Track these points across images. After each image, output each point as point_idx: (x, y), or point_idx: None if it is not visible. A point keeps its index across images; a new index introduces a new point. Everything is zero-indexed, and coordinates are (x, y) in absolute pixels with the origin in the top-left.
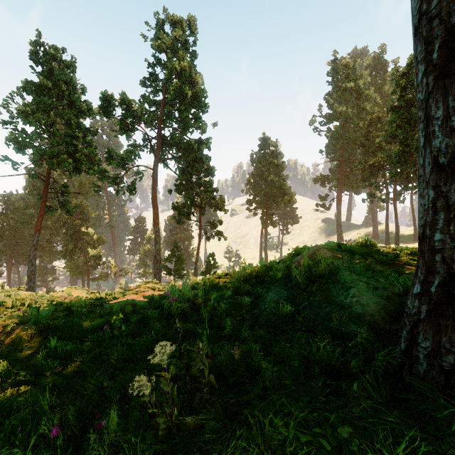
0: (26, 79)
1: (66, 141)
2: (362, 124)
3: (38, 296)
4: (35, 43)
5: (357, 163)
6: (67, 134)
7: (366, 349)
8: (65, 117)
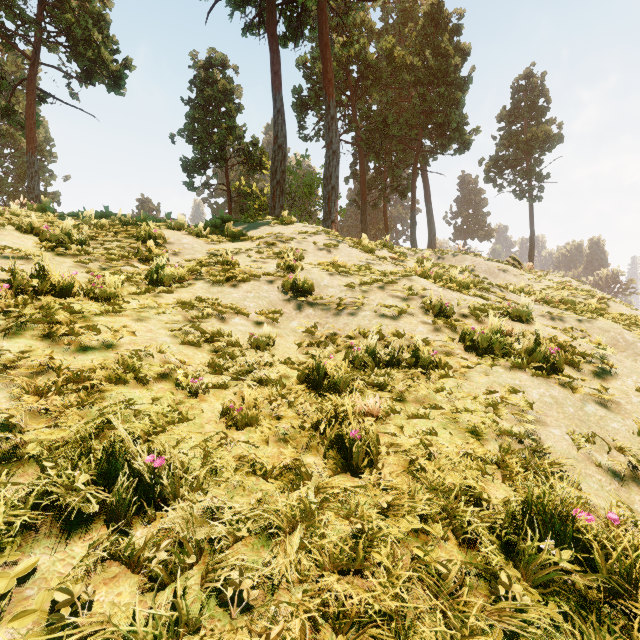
0: None
1: None
2: None
3: None
4: None
5: None
6: None
7: None
8: None
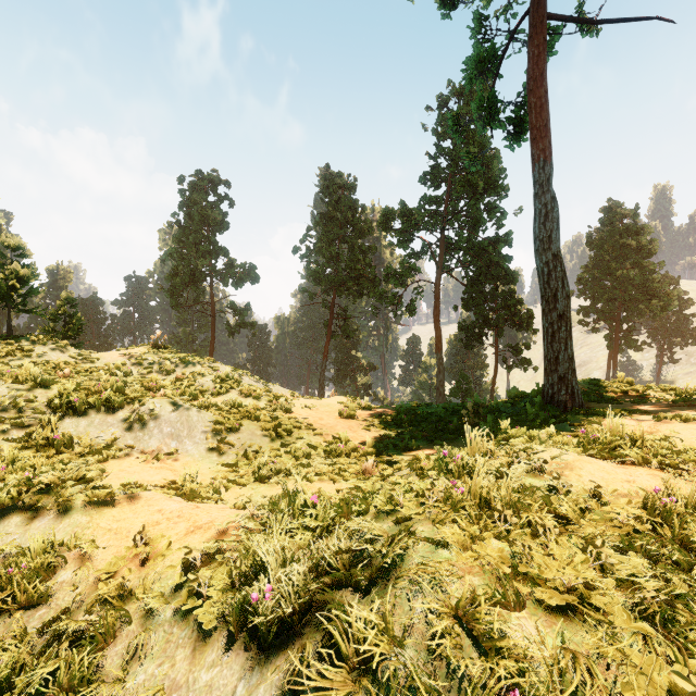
0: (319, 215)
1: (350, 267)
2: None
3: None
4: (325, 177)
5: None
6: (351, 259)
7: None
8: (350, 243)
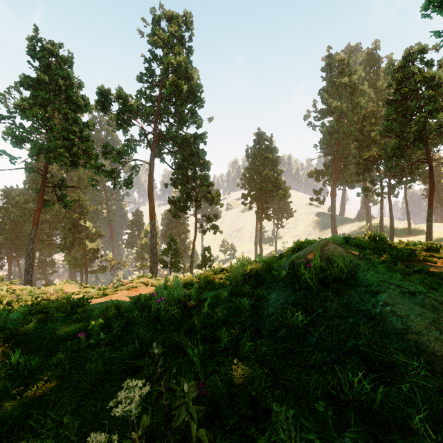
0: (23, 74)
1: (63, 136)
2: (356, 118)
3: (27, 292)
4: (32, 39)
5: (351, 157)
6: (64, 128)
7: (421, 386)
8: (62, 112)
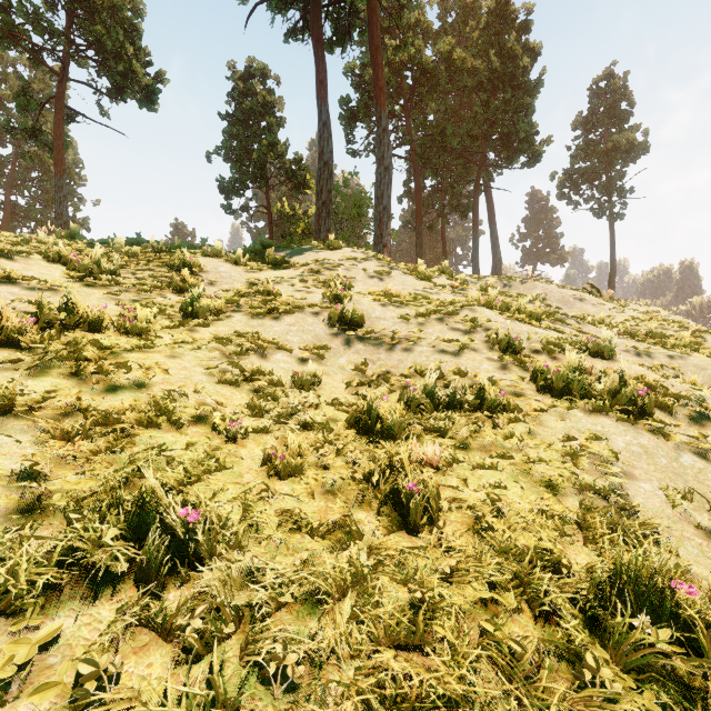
0: None
1: None
2: None
3: None
4: None
5: None
6: None
7: None
8: None
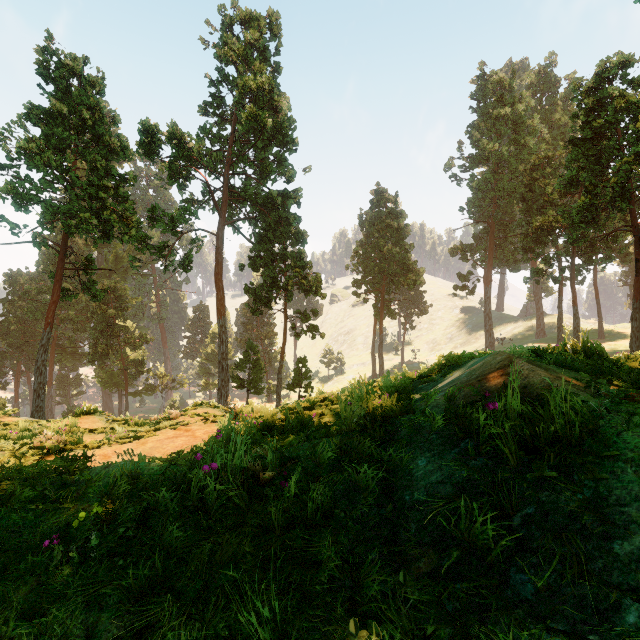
0: (31, 103)
1: (89, 194)
2: (522, 168)
3: (18, 431)
4: (44, 51)
5: (515, 225)
6: (90, 182)
7: None
8: (88, 158)
